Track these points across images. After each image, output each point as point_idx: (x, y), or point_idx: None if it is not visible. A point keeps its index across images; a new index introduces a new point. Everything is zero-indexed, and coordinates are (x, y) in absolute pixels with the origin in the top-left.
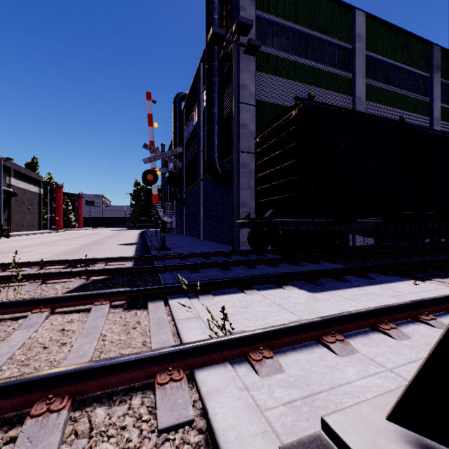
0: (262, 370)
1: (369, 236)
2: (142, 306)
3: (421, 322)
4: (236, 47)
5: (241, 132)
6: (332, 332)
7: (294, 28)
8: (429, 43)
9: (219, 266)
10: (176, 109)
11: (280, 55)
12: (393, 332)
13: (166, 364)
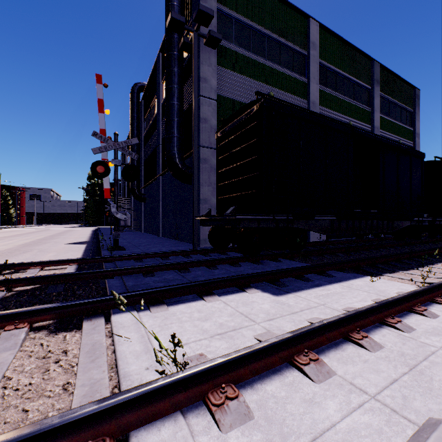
0: (224, 421)
1: (325, 232)
2: (75, 325)
3: (389, 325)
4: (196, 37)
5: (202, 126)
6: (305, 350)
7: (254, 27)
8: (371, 59)
9: (177, 267)
10: (134, 99)
11: (241, 52)
12: (366, 341)
13: (86, 432)
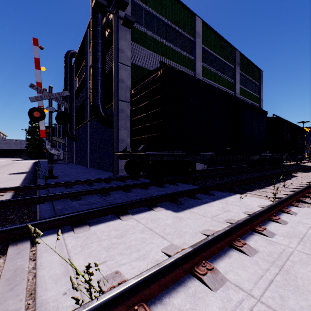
0: None
1: (207, 164)
2: (1, 251)
3: (258, 232)
4: (115, 18)
5: (120, 85)
6: (203, 261)
7: (158, 17)
8: (234, 48)
9: (99, 192)
10: (67, 62)
11: (149, 33)
12: (245, 248)
13: None
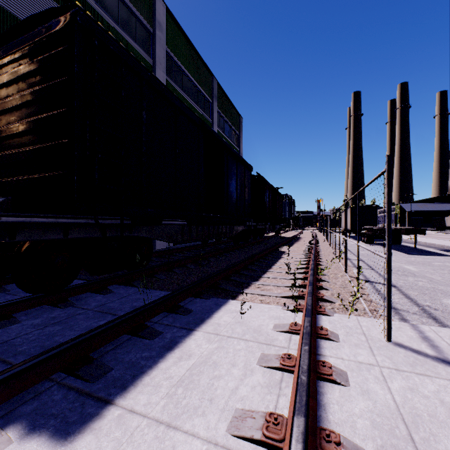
0: None
1: (175, 241)
2: None
3: None
4: None
5: None
6: None
7: None
8: (211, 74)
9: None
10: None
11: None
12: None
13: None
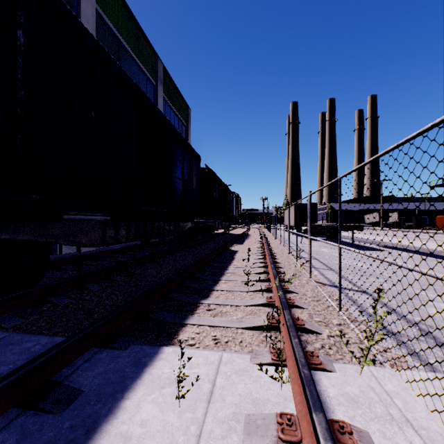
0: None
1: (90, 244)
2: None
3: None
4: None
5: None
6: None
7: None
8: (156, 54)
9: None
10: None
11: None
12: None
13: None
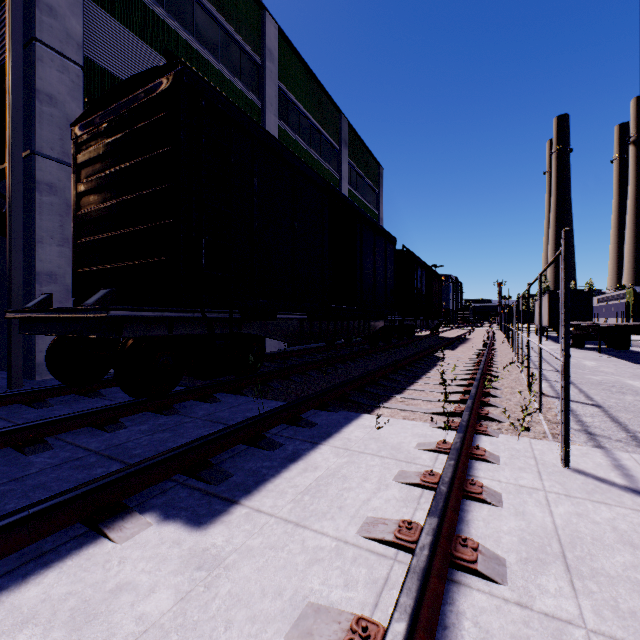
0: None
1: (292, 340)
2: None
3: (465, 570)
4: None
5: (42, 109)
6: None
7: None
8: (339, 111)
9: None
10: None
11: None
12: None
13: None
